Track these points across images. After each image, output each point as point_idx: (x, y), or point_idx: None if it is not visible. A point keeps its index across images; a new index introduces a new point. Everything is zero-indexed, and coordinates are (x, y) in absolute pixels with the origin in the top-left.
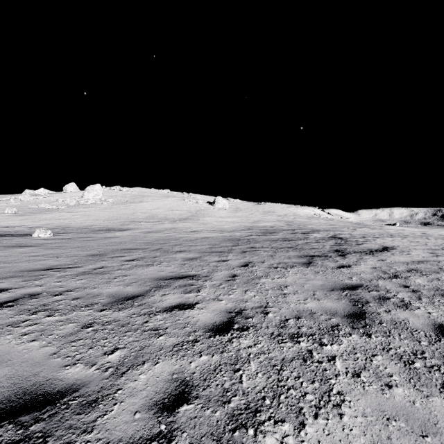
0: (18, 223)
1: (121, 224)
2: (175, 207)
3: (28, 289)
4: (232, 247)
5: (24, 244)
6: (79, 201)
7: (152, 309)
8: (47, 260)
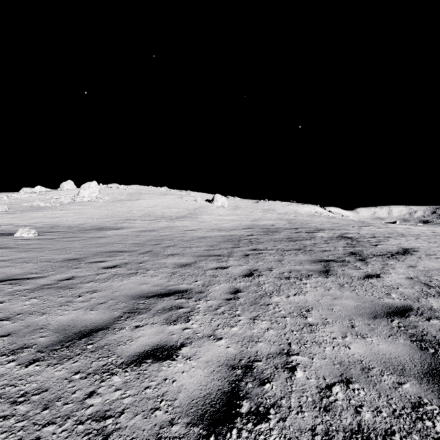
0: (6, 222)
1: (114, 222)
2: (172, 204)
3: None
4: (232, 249)
5: None
6: (74, 199)
7: (110, 360)
8: (10, 267)
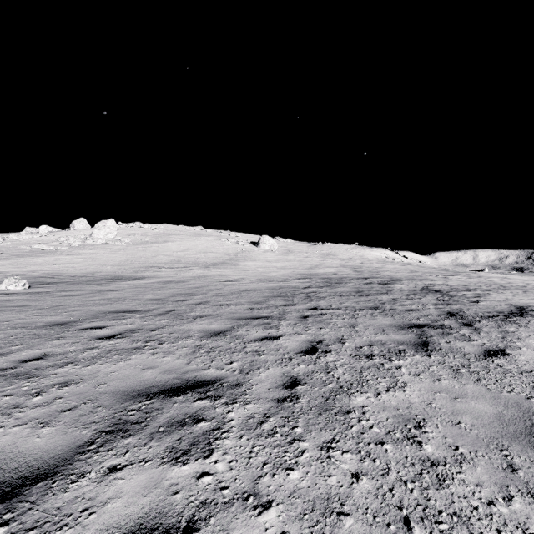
0: None
1: (134, 270)
2: (208, 248)
3: None
4: (284, 307)
5: None
6: (85, 241)
7: None
8: None
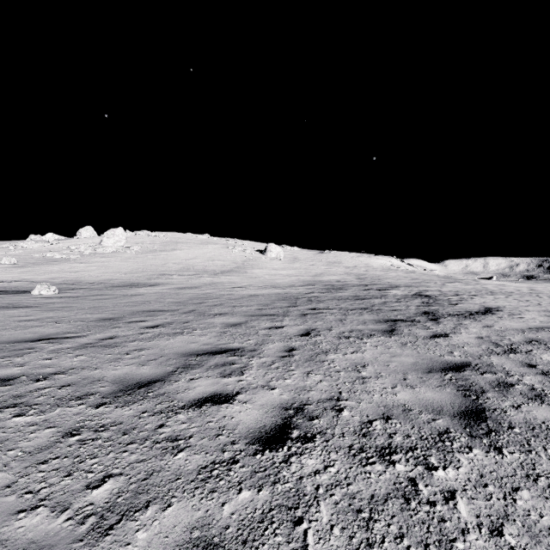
0: (16, 277)
1: (147, 278)
2: (216, 256)
3: (2, 371)
4: (288, 308)
5: (18, 304)
6: (96, 249)
7: (172, 404)
8: (42, 326)
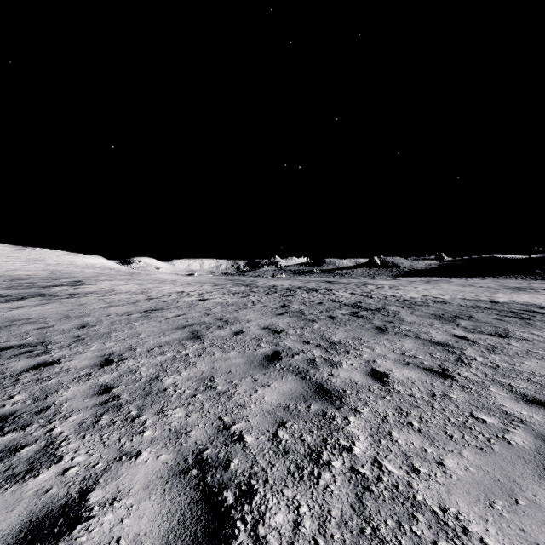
0: None
1: None
2: None
3: None
4: None
5: None
6: None
7: None
8: None
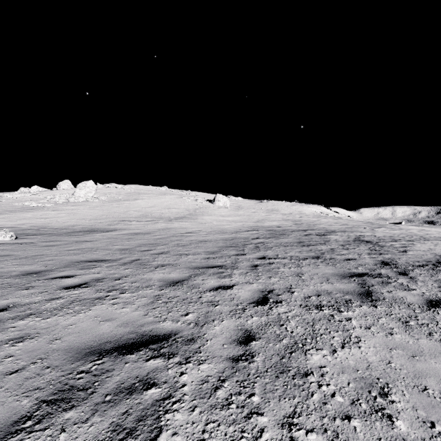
0: None
1: (108, 224)
2: (172, 204)
3: None
4: (236, 257)
5: None
6: (68, 198)
7: None
8: None
